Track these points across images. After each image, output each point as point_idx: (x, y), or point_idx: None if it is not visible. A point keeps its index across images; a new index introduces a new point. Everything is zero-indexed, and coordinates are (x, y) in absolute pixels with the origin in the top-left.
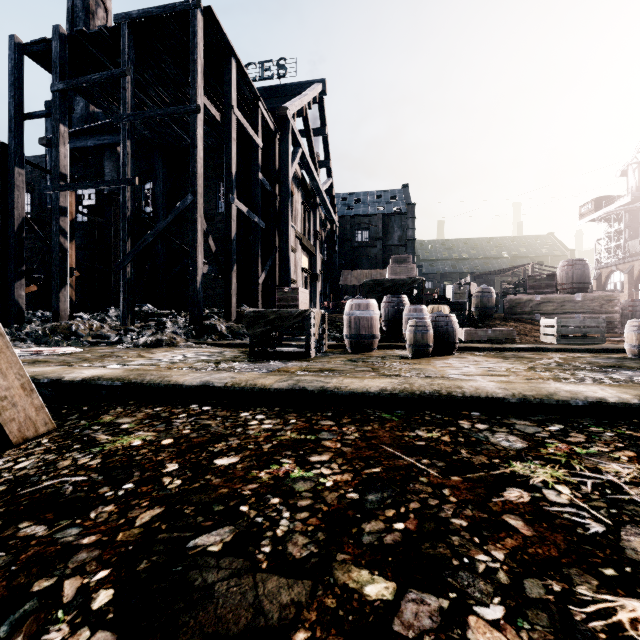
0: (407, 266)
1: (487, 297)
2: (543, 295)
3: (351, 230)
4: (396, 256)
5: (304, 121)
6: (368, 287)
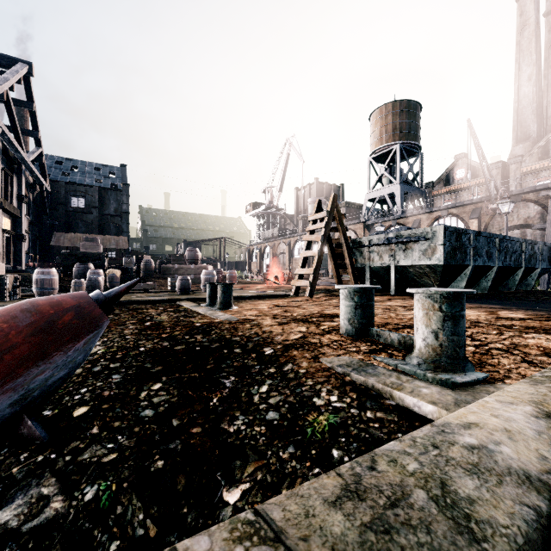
0: (95, 244)
1: (149, 265)
2: (179, 265)
3: (66, 195)
4: (87, 237)
5: (5, 101)
6: (64, 256)
